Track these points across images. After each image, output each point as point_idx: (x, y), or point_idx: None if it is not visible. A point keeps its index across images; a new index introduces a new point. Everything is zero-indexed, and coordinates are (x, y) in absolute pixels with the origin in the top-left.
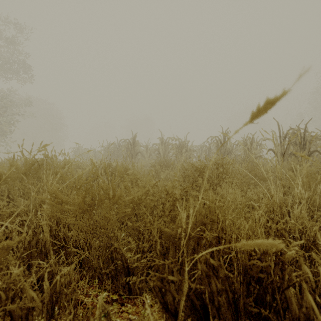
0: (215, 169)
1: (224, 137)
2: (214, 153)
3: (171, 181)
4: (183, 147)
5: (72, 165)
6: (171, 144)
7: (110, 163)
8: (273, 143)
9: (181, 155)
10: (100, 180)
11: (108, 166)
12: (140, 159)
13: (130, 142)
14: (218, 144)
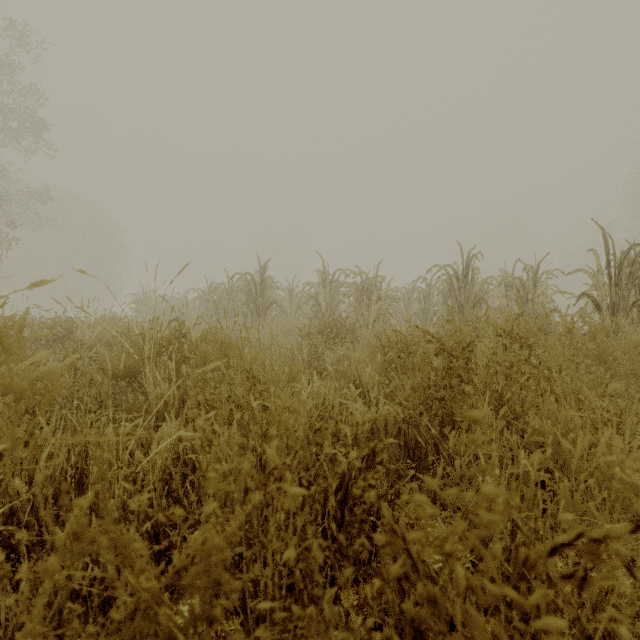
0: (502, 348)
1: (467, 267)
2: (444, 304)
3: (353, 377)
4: (372, 290)
5: (100, 333)
6: (344, 285)
7: (181, 329)
8: (592, 280)
9: (368, 308)
10: (146, 379)
11: (169, 339)
12: (276, 318)
13: (253, 279)
14: (452, 284)
